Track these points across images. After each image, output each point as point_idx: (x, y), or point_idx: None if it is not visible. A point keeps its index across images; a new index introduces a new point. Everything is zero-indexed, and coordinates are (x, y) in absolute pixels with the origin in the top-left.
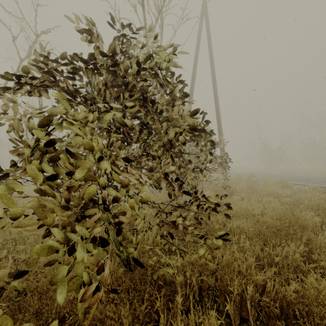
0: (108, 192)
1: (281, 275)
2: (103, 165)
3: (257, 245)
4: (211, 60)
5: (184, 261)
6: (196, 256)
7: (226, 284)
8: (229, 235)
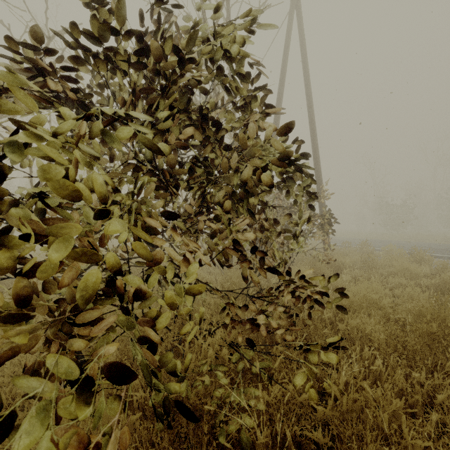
0: (130, 276)
1: (446, 426)
2: (111, 226)
3: (399, 368)
4: (306, 74)
5: (269, 398)
6: (292, 389)
7: (350, 448)
8: (342, 341)
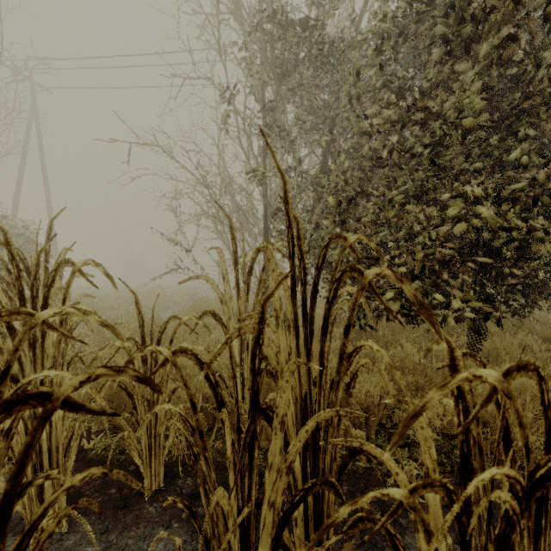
0: None
1: None
2: None
3: None
4: (43, 165)
5: None
6: None
7: None
8: None
